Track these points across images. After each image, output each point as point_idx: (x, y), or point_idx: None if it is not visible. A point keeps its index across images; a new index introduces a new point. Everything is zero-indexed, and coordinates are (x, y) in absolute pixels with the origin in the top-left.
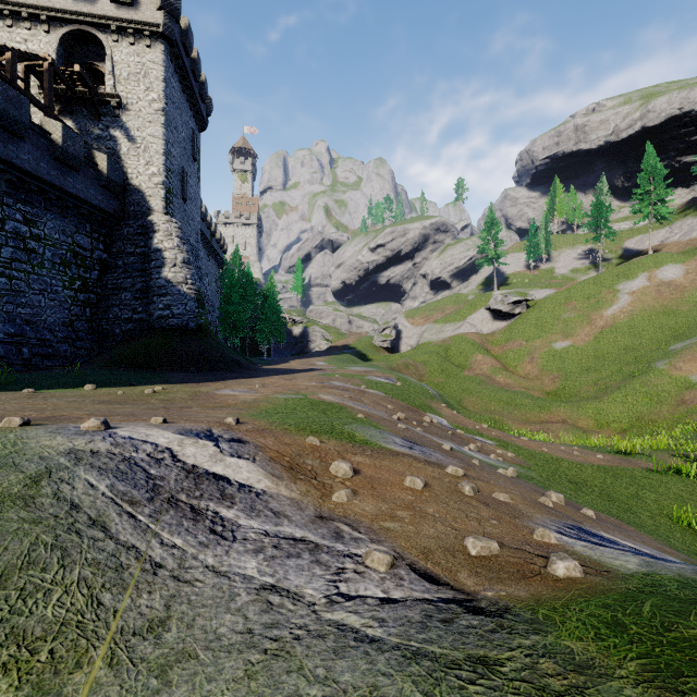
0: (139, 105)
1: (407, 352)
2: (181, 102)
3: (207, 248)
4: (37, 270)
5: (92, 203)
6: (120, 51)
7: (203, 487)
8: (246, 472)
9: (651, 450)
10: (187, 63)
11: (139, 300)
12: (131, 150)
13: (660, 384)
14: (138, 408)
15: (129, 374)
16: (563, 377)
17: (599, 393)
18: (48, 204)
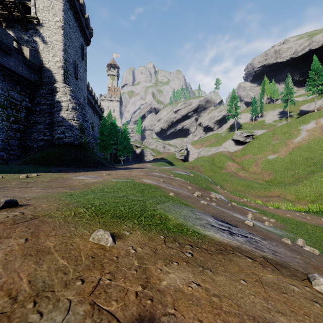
0: (49, 23)
1: (192, 161)
2: (74, 26)
3: (93, 109)
4: None
5: (20, 74)
6: None
7: None
8: None
9: None
10: (77, 5)
11: (48, 129)
12: (45, 48)
13: None
14: None
15: (30, 167)
16: (274, 173)
17: (295, 181)
18: None
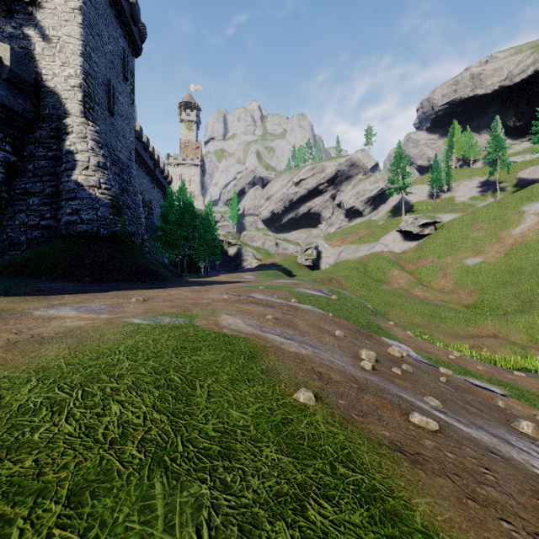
0: (55, 2)
1: (328, 269)
2: (107, 14)
3: (151, 177)
4: None
5: None
6: None
7: None
8: None
9: None
10: None
11: (49, 205)
12: (45, 50)
13: None
14: None
15: None
16: (480, 291)
17: (524, 307)
18: None
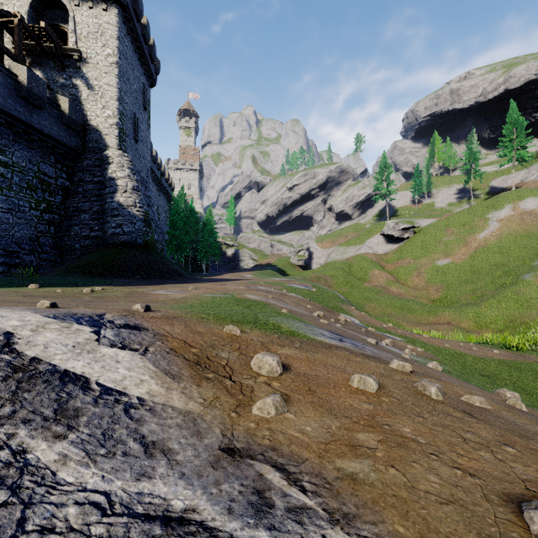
0: (97, 58)
1: (318, 269)
2: (133, 60)
3: (158, 186)
4: (6, 192)
5: (55, 137)
6: (81, 14)
7: (27, 396)
8: (124, 368)
9: (536, 346)
10: (138, 28)
11: (96, 220)
12: (90, 96)
13: (528, 293)
14: (57, 300)
15: (79, 279)
16: (445, 287)
17: (477, 300)
18: (15, 136)
